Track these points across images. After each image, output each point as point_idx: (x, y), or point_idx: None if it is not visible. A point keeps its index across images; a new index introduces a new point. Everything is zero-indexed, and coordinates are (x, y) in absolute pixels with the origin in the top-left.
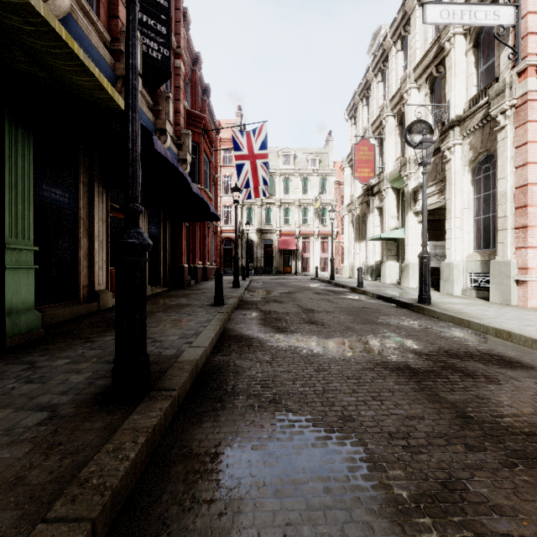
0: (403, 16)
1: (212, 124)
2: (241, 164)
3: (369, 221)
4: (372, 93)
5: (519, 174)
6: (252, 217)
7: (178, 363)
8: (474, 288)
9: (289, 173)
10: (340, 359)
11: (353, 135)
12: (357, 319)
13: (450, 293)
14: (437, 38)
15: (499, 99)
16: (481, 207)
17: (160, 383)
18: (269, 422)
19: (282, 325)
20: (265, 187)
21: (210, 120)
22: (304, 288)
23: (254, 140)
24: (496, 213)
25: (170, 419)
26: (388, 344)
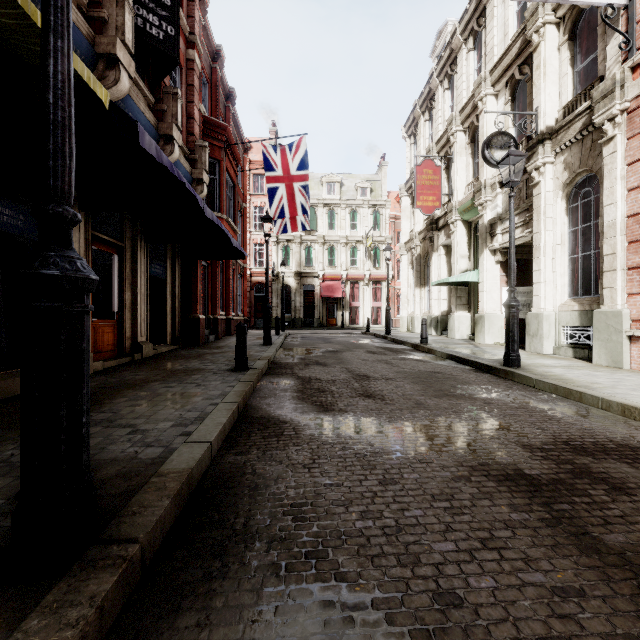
0: (476, 6)
1: (239, 140)
2: (274, 187)
3: (433, 262)
4: (436, 104)
5: (633, 198)
6: (289, 258)
7: (158, 477)
8: (570, 345)
9: (335, 204)
10: (415, 459)
11: (413, 157)
12: (429, 389)
13: (540, 351)
14: (521, 30)
15: (606, 102)
16: (578, 243)
17: (115, 523)
18: (305, 611)
19: (326, 401)
20: (305, 218)
21: (235, 134)
22: (353, 345)
23: (291, 158)
24: (600, 250)
25: (119, 606)
26: (481, 431)
